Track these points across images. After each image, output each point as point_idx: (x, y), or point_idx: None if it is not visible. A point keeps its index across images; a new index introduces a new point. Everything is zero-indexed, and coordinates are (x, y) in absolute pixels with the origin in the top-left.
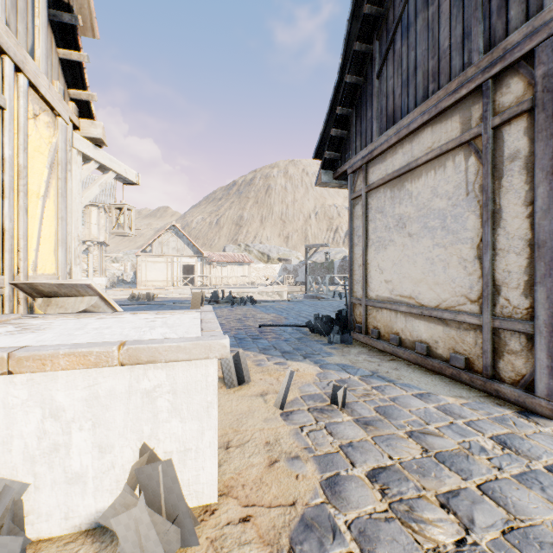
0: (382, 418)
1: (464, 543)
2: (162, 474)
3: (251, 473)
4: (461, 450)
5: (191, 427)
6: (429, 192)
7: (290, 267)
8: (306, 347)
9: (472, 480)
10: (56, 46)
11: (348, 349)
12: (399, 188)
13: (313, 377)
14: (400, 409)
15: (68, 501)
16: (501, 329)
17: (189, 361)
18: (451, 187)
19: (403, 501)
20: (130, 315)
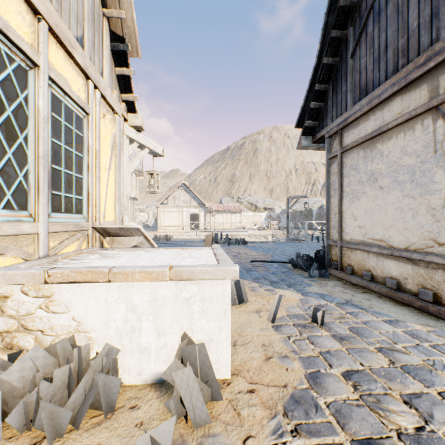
0: (355, 336)
1: (423, 430)
2: (198, 352)
3: (253, 363)
4: (425, 365)
5: (213, 325)
6: (398, 151)
7: (274, 215)
8: (289, 279)
9: (433, 388)
10: (114, 66)
11: (325, 282)
12: (371, 149)
13: (296, 301)
14: (371, 331)
15: (140, 364)
16: None
17: (212, 280)
18: (419, 146)
19: (371, 395)
20: (165, 250)
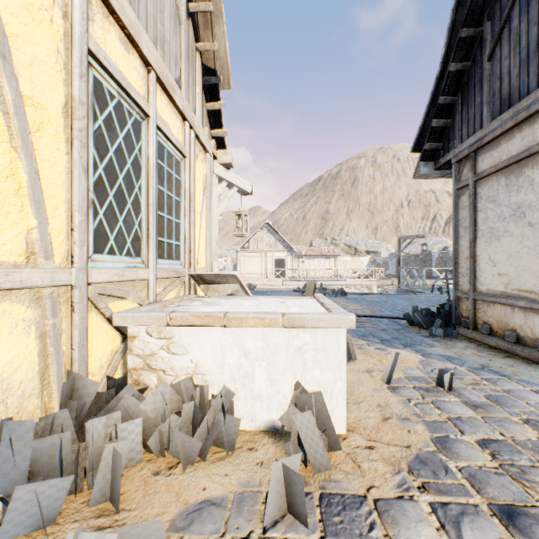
0: (493, 404)
1: None
2: (314, 401)
3: (369, 422)
4: None
5: (327, 376)
6: None
7: (379, 260)
8: (405, 338)
9: None
10: (205, 101)
11: (452, 343)
12: (516, 175)
13: (415, 363)
14: (515, 400)
15: (253, 410)
16: None
17: (326, 329)
18: None
19: (514, 465)
20: (264, 298)
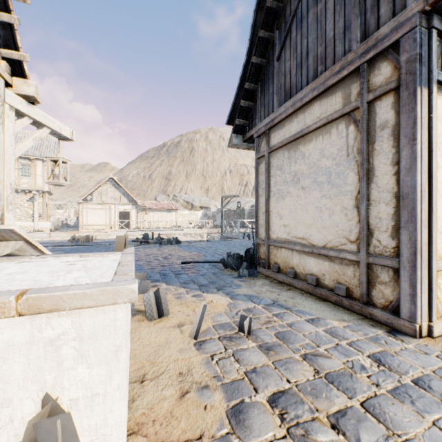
0: (281, 343)
1: None
2: (61, 429)
3: (163, 406)
4: (346, 369)
5: (99, 372)
6: (318, 153)
7: (210, 213)
8: (220, 281)
9: (356, 398)
10: None
11: (254, 281)
12: (295, 150)
13: (224, 307)
14: (296, 334)
15: None
16: (374, 264)
17: (97, 307)
18: (335, 149)
19: (299, 425)
20: (54, 258)
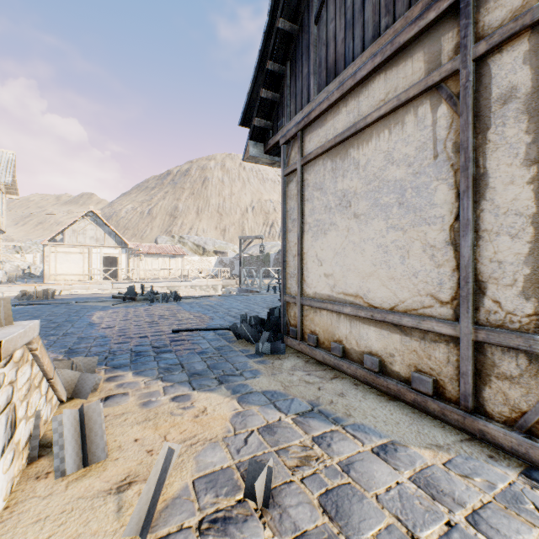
0: (335, 533)
1: None
2: None
3: None
4: None
5: None
6: (381, 158)
7: (227, 260)
8: (226, 363)
9: None
10: None
11: (280, 362)
12: (343, 157)
13: (225, 424)
14: (361, 497)
15: None
16: (487, 343)
17: None
18: (412, 148)
19: None
20: None
